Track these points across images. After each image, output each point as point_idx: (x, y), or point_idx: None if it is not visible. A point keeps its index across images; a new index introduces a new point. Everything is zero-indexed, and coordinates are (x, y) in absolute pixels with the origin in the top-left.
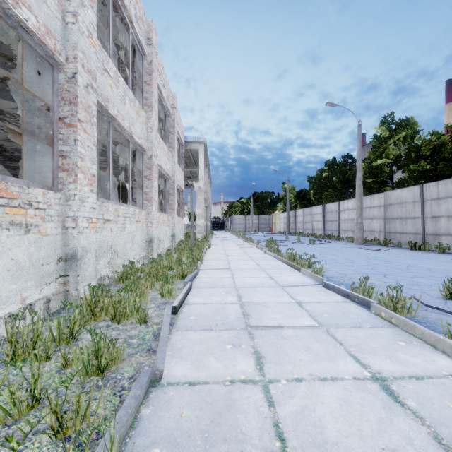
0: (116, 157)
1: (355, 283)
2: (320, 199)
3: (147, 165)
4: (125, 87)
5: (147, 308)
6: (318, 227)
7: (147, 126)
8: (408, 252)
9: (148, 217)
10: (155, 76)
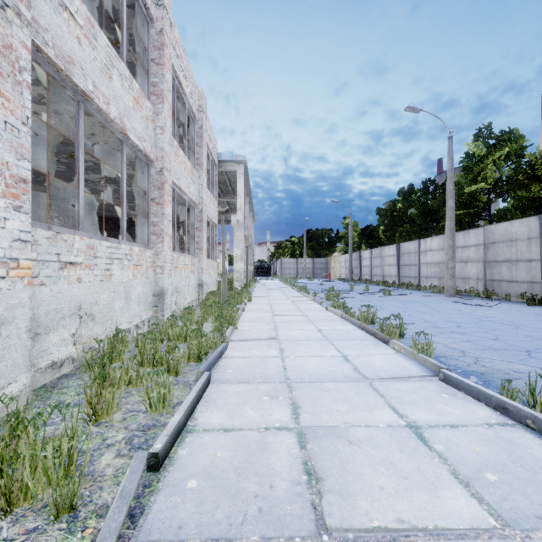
0: (116, 175)
1: (492, 371)
2: (392, 237)
3: (156, 183)
4: (111, 53)
5: (105, 447)
6: (390, 273)
7: (156, 124)
8: (527, 308)
9: (157, 260)
10: (169, 54)
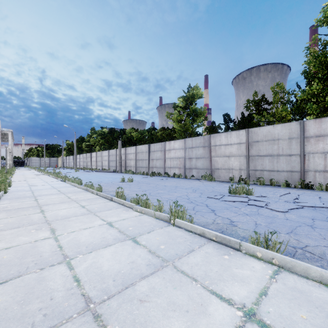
0: None
1: None
2: None
3: None
4: None
5: None
6: (72, 164)
7: None
8: None
9: None
10: None
